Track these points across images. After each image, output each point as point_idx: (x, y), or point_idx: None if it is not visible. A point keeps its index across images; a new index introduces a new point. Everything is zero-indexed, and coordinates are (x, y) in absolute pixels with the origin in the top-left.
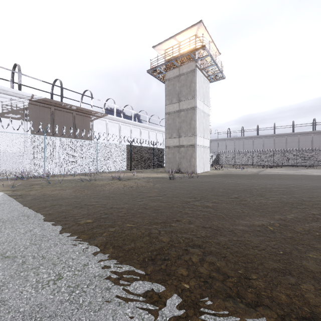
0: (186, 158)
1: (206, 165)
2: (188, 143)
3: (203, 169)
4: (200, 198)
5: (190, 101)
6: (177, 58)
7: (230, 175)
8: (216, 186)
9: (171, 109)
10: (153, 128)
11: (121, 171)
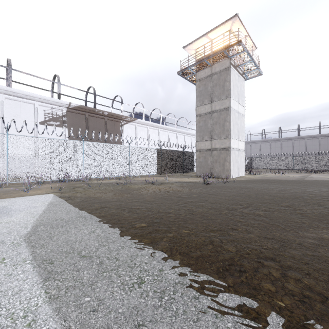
0: (219, 162)
1: (241, 169)
2: (221, 146)
3: (238, 173)
4: (247, 205)
5: (224, 101)
6: (209, 57)
7: (271, 181)
8: (259, 193)
9: (202, 111)
10: (181, 131)
11: (150, 175)
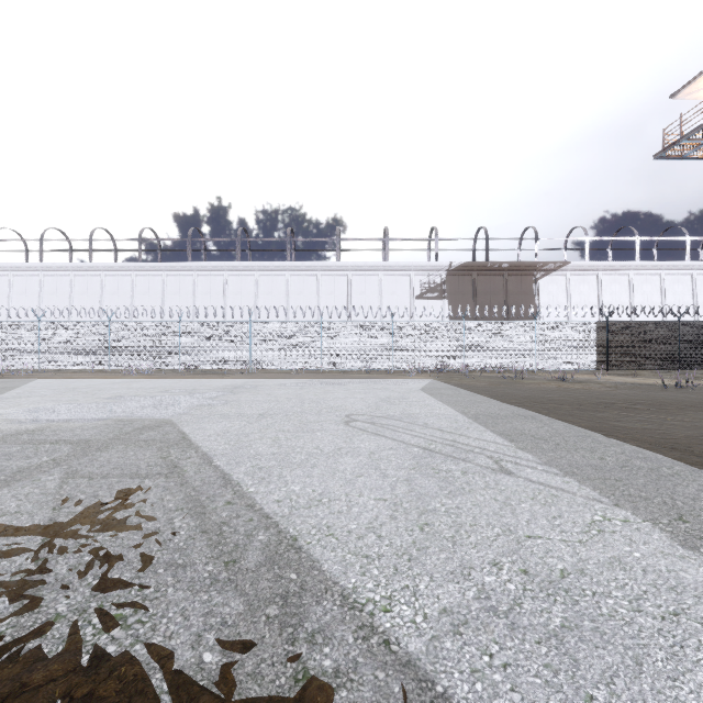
0: None
1: None
2: None
3: None
4: (649, 404)
5: None
6: None
7: None
8: None
9: None
10: None
11: (591, 372)
